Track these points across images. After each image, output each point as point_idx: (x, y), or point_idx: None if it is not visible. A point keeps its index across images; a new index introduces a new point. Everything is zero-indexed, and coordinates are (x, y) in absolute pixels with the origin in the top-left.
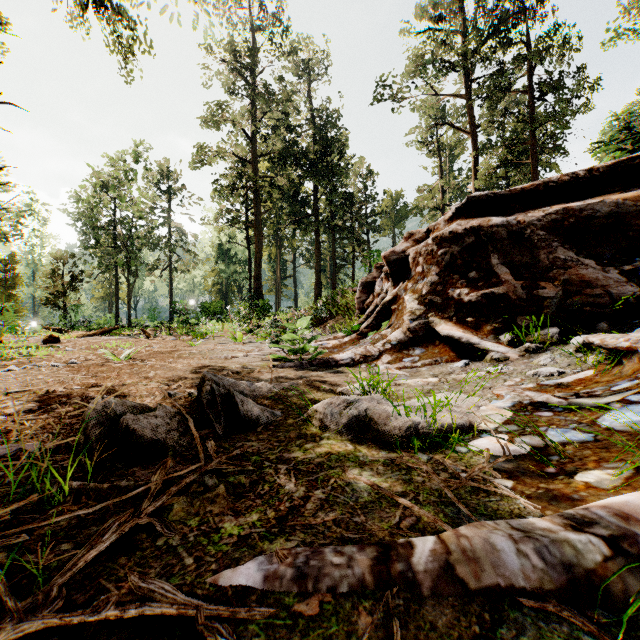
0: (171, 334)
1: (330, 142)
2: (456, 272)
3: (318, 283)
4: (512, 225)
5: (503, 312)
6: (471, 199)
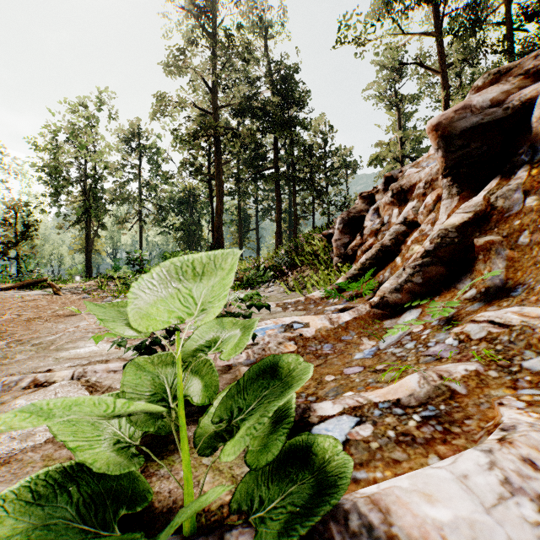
0: (104, 288)
1: (291, 94)
2: None
3: (279, 234)
4: None
5: None
6: None
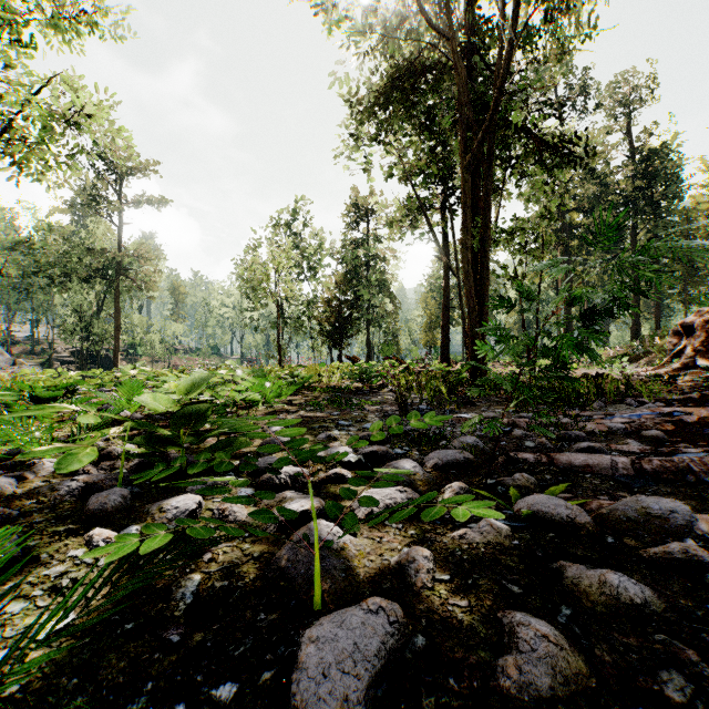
0: None
1: (651, 175)
2: None
3: (635, 319)
4: None
5: None
6: None
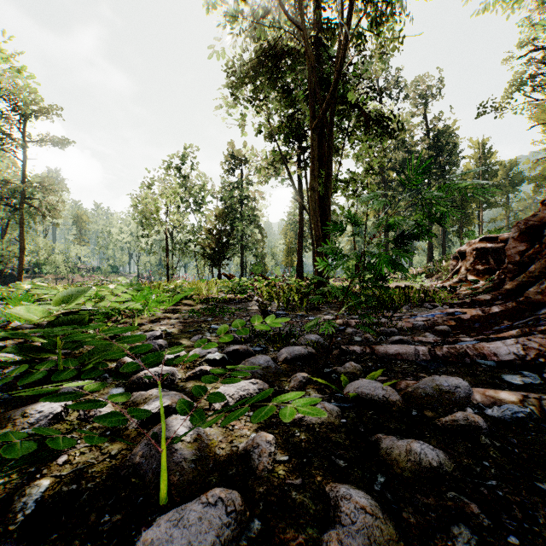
0: None
1: (440, 148)
2: (478, 260)
3: (430, 248)
4: (493, 248)
5: (490, 273)
6: (483, 237)
